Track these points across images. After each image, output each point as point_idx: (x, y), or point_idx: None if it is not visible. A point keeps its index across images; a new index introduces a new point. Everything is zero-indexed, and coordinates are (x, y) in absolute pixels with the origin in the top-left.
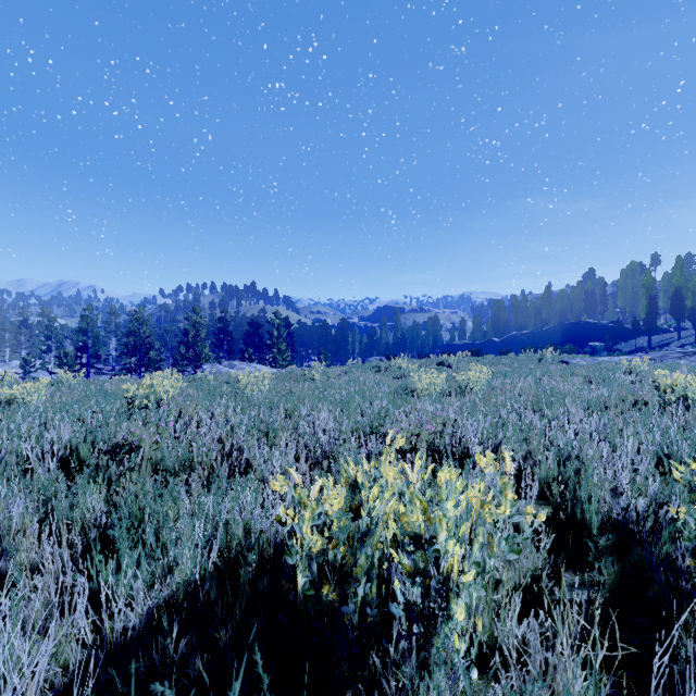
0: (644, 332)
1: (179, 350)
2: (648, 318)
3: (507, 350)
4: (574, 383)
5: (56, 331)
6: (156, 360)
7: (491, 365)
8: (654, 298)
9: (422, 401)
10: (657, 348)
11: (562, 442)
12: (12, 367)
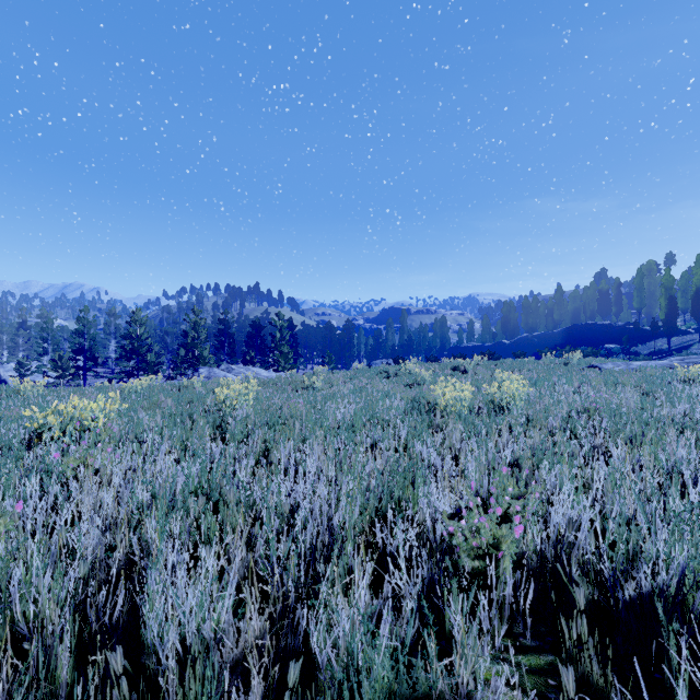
0: (662, 333)
1: (179, 353)
2: (668, 319)
3: (522, 353)
4: (632, 396)
5: (52, 333)
6: (154, 363)
7: (511, 371)
8: (674, 298)
9: (449, 424)
10: (685, 351)
11: None
12: (7, 370)
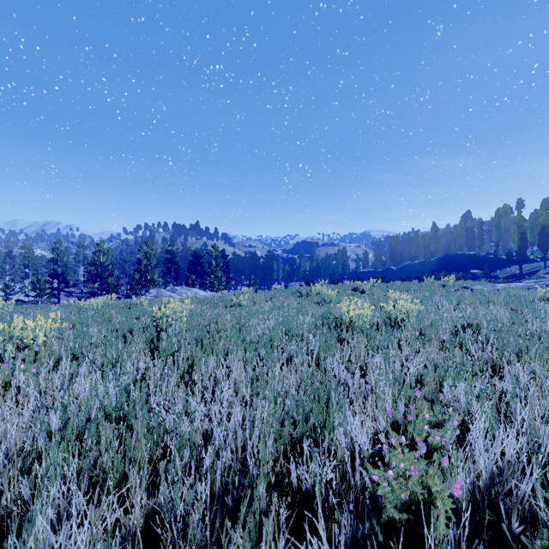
0: (515, 261)
1: (134, 277)
2: (520, 250)
3: (406, 277)
4: (504, 313)
5: (32, 260)
6: (114, 285)
7: (400, 291)
8: (524, 234)
9: (354, 338)
10: (535, 275)
11: None
12: None
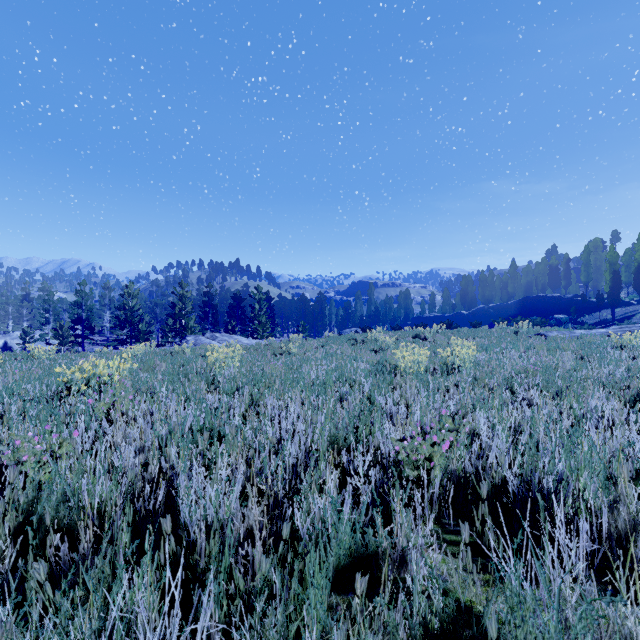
0: (607, 305)
1: (167, 322)
2: (612, 291)
3: (478, 323)
4: (568, 359)
5: (53, 304)
6: (145, 332)
7: (467, 338)
8: (617, 272)
9: (407, 382)
10: (626, 321)
11: (633, 461)
12: (13, 337)
